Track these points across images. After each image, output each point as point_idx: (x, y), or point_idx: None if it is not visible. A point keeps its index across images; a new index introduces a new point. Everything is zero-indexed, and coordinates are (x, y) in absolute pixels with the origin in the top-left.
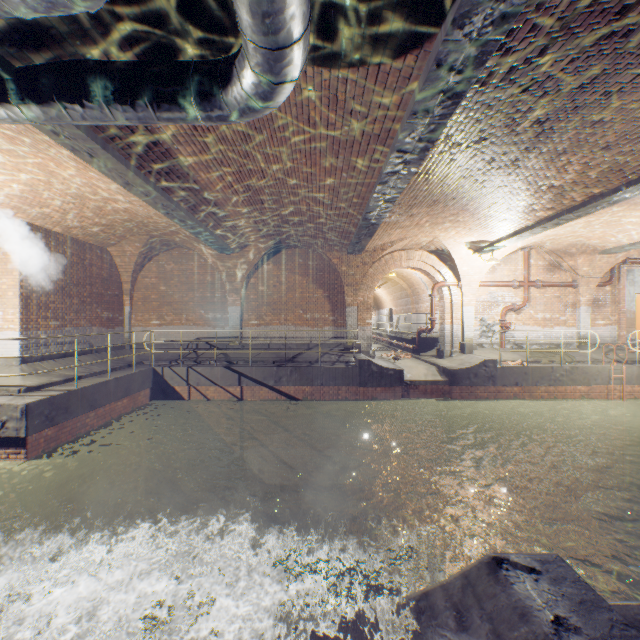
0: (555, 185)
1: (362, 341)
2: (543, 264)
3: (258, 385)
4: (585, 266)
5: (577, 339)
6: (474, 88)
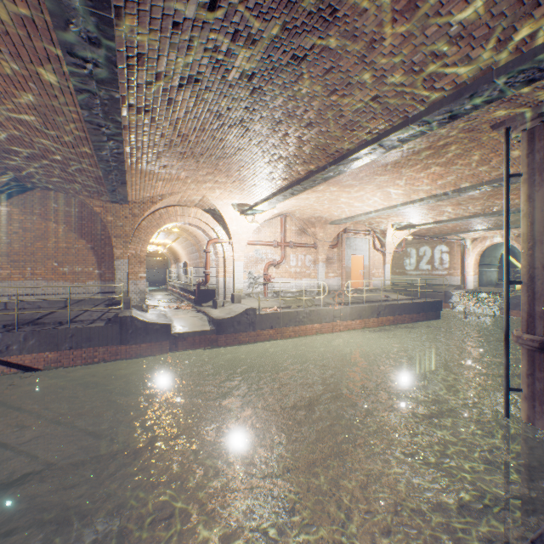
0: (283, 156)
1: (135, 295)
2: (295, 229)
3: None
4: (321, 232)
5: (317, 288)
6: None
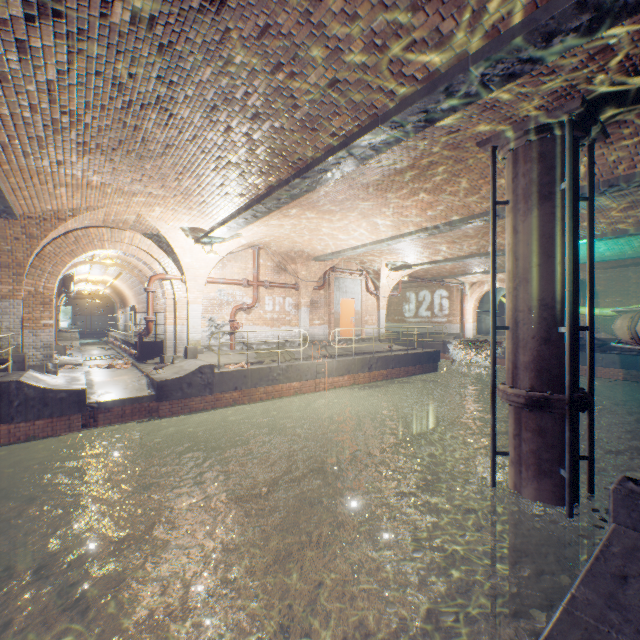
0: (233, 161)
1: (34, 351)
2: (272, 265)
3: None
4: (304, 270)
5: (300, 337)
6: None
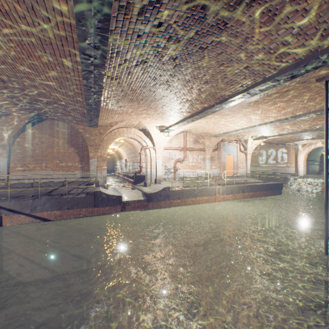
0: (189, 99)
1: (100, 179)
2: (192, 140)
3: (16, 214)
4: (208, 142)
5: (205, 175)
6: (121, 14)
